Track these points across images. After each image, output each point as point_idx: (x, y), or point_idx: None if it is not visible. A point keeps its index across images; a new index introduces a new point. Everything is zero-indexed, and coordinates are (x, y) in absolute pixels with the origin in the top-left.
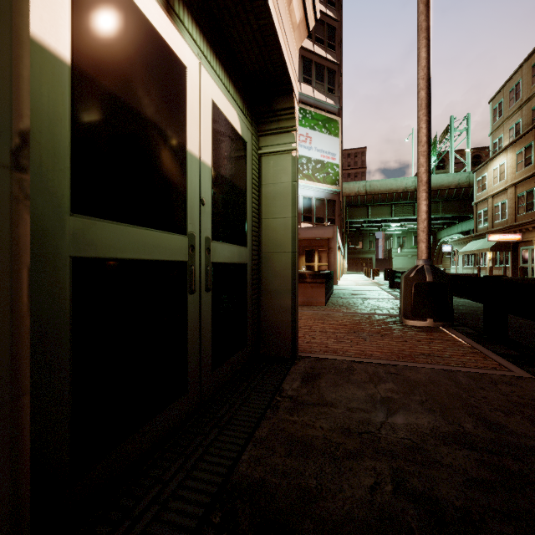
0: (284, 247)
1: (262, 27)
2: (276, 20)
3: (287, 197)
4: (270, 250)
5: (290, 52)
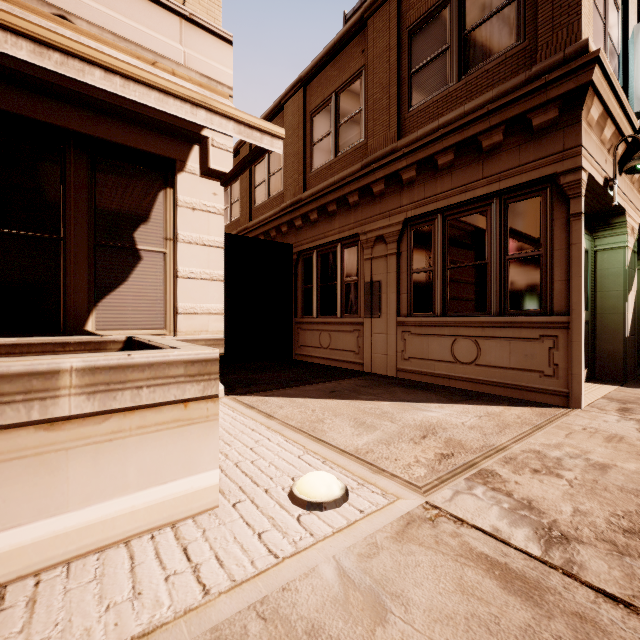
0: None
1: None
2: None
3: None
4: (639, 314)
5: None
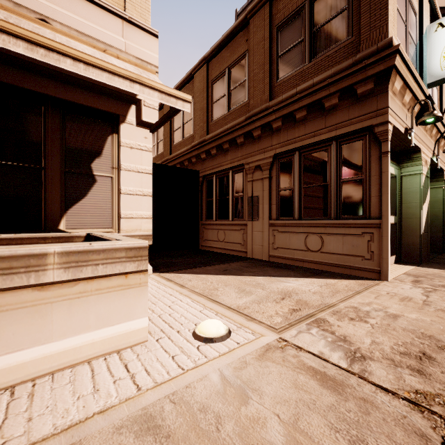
0: (439, 217)
1: (435, 166)
2: (440, 164)
3: (440, 202)
4: (432, 218)
5: (443, 161)
